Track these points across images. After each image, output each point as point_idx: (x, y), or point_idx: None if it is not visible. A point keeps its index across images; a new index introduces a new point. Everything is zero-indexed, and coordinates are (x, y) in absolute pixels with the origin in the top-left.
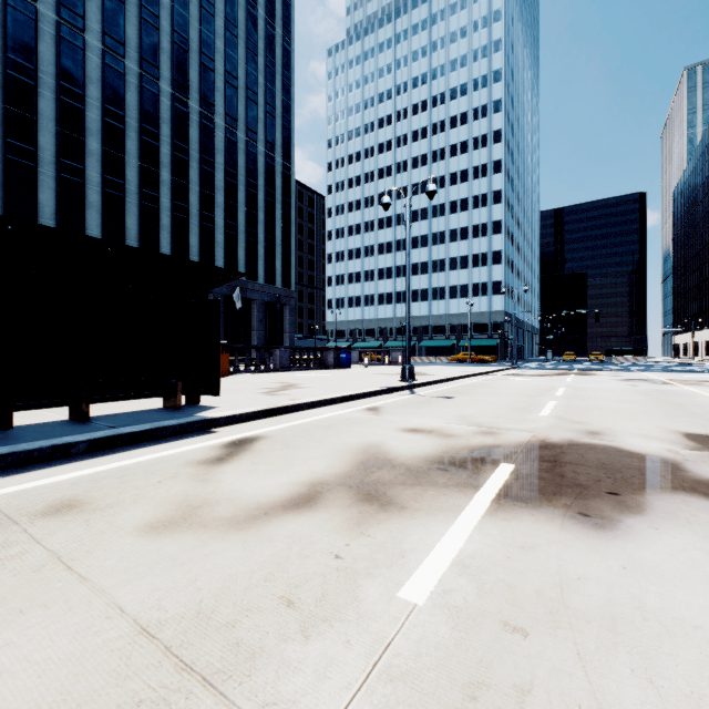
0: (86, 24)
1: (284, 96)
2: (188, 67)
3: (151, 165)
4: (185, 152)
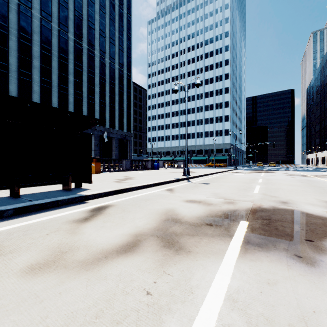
0: (33, 5)
1: (127, 42)
2: (82, 27)
3: (64, 73)
4: (80, 67)
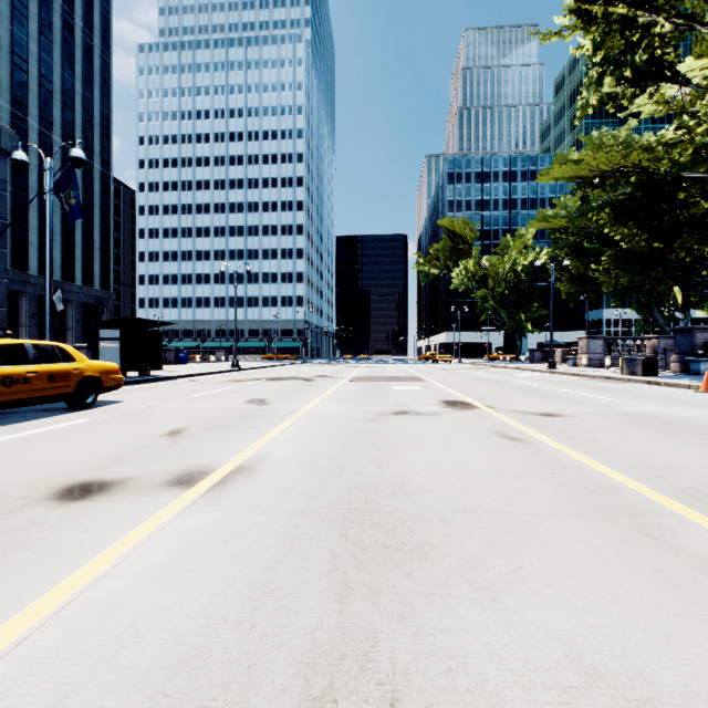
0: None
1: (103, 106)
2: None
3: None
4: None
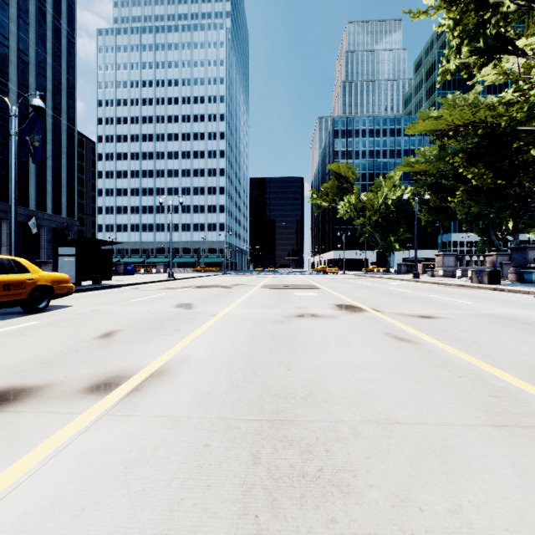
0: None
1: (69, 75)
2: None
3: None
4: None
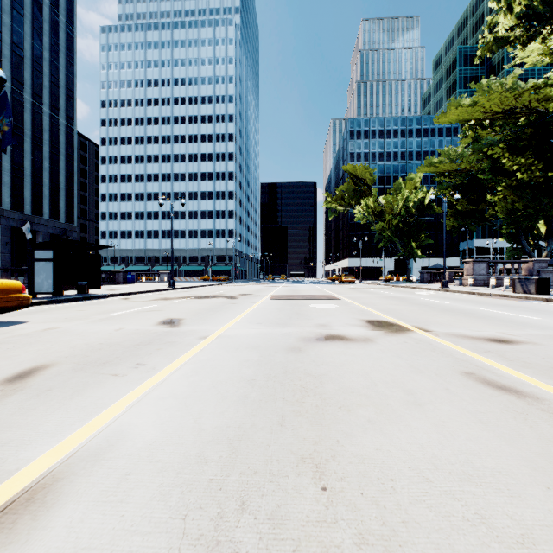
0: None
1: (67, 72)
2: None
3: None
4: None
